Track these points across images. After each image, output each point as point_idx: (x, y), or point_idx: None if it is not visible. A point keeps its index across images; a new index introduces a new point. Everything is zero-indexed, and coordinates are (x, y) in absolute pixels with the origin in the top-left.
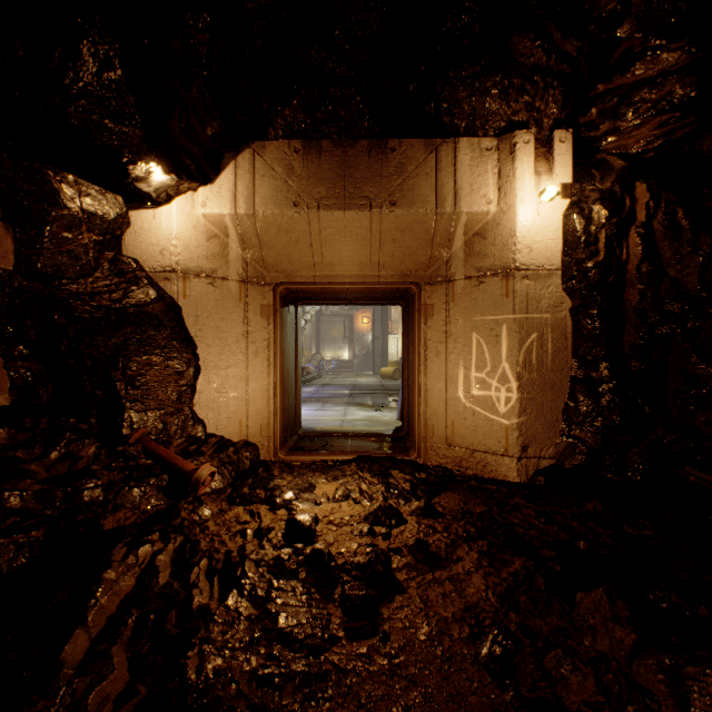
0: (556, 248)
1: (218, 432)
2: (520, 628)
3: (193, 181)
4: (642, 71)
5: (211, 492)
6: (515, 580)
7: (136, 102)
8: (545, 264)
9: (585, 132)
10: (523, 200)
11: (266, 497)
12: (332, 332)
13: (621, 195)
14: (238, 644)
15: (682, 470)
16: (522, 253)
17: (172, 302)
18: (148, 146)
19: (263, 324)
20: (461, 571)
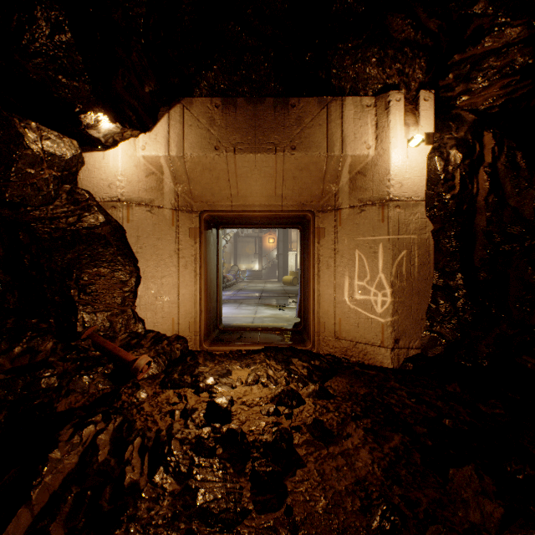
0: (421, 184)
1: (155, 328)
2: (403, 500)
3: (134, 129)
4: (490, 44)
5: (148, 377)
6: (396, 454)
7: (84, 61)
8: (413, 196)
9: (444, 93)
10: (395, 146)
11: (192, 382)
12: (246, 249)
13: (472, 142)
14: (161, 521)
15: (521, 358)
16: (394, 187)
17: (118, 225)
18: (96, 98)
19: (191, 243)
20: (350, 446)
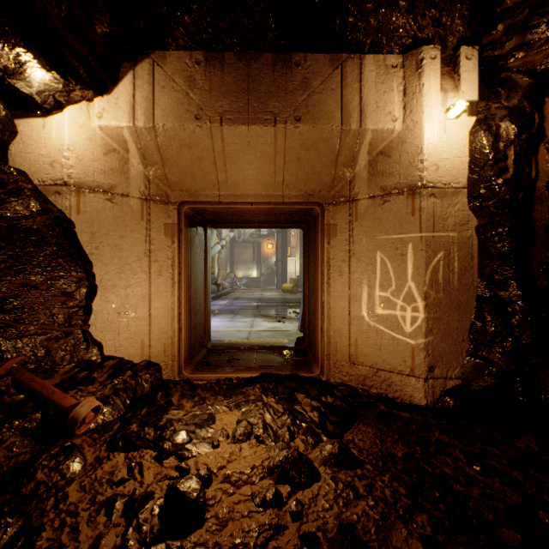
0: (463, 166)
1: (117, 353)
2: None
3: (83, 87)
4: None
5: (95, 429)
6: None
7: None
8: (452, 182)
9: (489, 52)
10: (430, 117)
11: (154, 439)
12: (243, 255)
13: (530, 111)
14: None
15: None
16: (428, 170)
17: (62, 216)
18: (6, 21)
19: (166, 242)
20: None
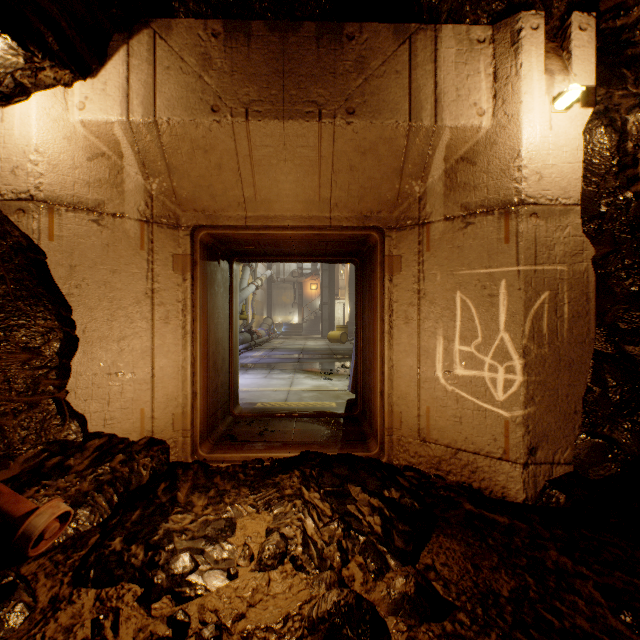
0: (575, 175)
1: (107, 429)
2: None
3: (55, 63)
4: None
5: (62, 545)
6: None
7: None
8: (560, 196)
9: (609, 22)
10: (530, 108)
11: (142, 566)
12: (282, 297)
13: None
14: None
15: None
16: (529, 180)
17: (26, 243)
18: None
19: (176, 280)
20: None
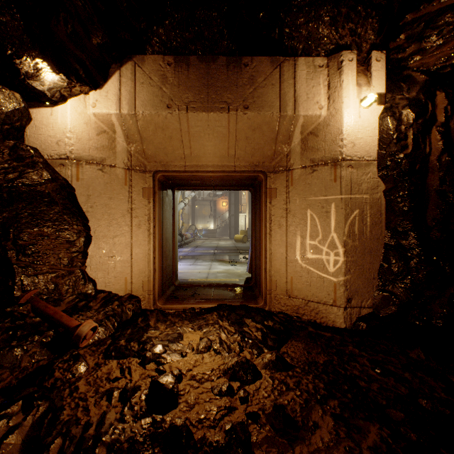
0: (373, 143)
1: (107, 288)
2: None
3: (82, 84)
4: None
5: (93, 344)
6: None
7: None
8: (365, 155)
9: (394, 55)
10: (348, 106)
11: (138, 350)
12: (202, 211)
13: (425, 101)
14: None
15: None
16: (347, 147)
17: (66, 183)
18: (30, 40)
19: (144, 202)
20: (320, 445)
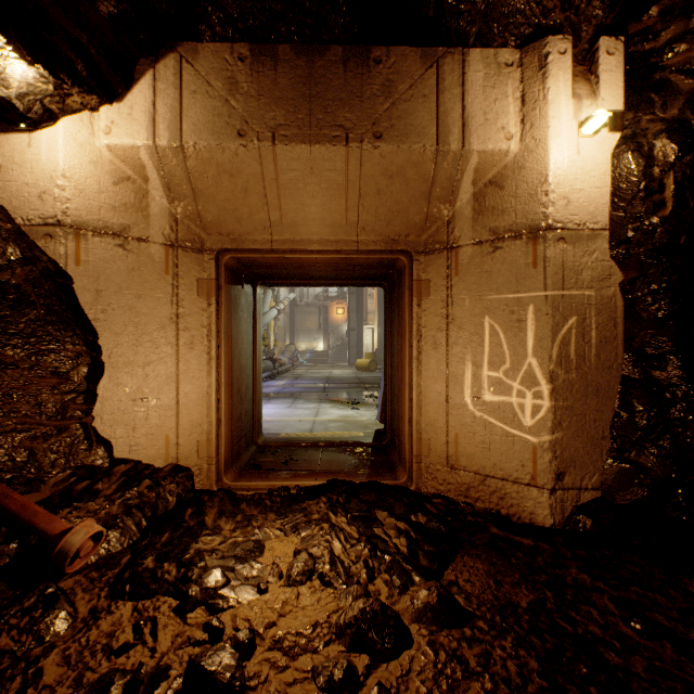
0: (602, 200)
1: (132, 455)
2: None
3: (83, 90)
4: None
5: (95, 564)
6: None
7: None
8: (588, 221)
9: (638, 45)
10: (558, 133)
11: (176, 581)
12: (306, 322)
13: None
14: None
15: None
16: (556, 205)
17: (54, 268)
18: None
19: (200, 304)
20: None
